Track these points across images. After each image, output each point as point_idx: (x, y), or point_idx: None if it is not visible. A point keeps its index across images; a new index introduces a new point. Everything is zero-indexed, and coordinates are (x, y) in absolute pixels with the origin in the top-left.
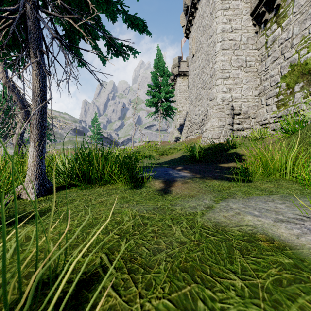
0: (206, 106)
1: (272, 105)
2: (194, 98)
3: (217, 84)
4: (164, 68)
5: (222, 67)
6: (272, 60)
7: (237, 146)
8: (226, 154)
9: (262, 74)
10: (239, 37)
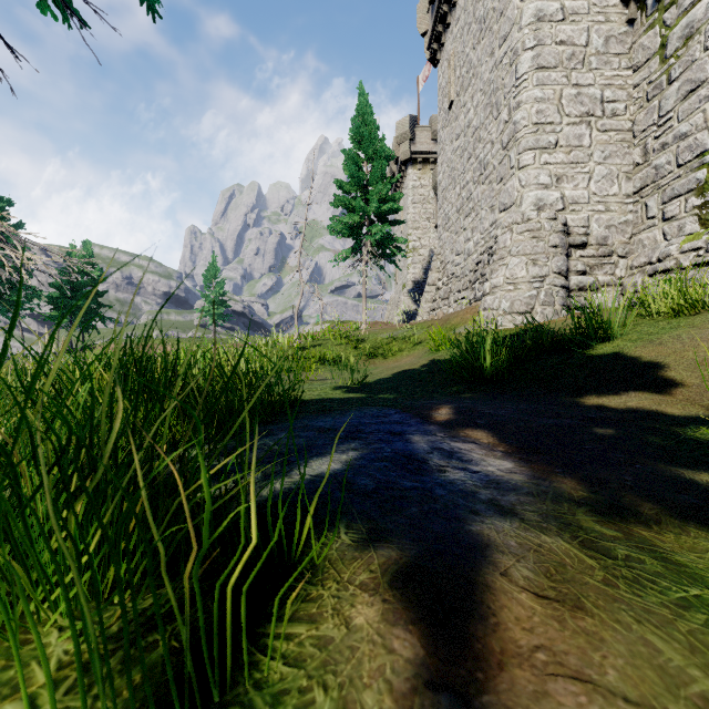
0: (488, 227)
1: (683, 218)
2: (454, 212)
3: (523, 165)
4: (376, 139)
5: (537, 117)
6: (685, 91)
7: (612, 335)
8: (586, 359)
9: (650, 135)
10: (583, 36)
